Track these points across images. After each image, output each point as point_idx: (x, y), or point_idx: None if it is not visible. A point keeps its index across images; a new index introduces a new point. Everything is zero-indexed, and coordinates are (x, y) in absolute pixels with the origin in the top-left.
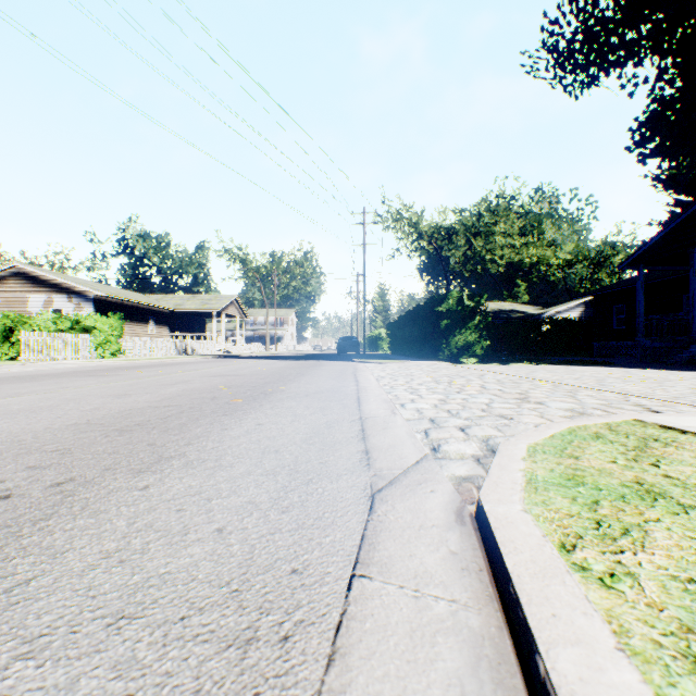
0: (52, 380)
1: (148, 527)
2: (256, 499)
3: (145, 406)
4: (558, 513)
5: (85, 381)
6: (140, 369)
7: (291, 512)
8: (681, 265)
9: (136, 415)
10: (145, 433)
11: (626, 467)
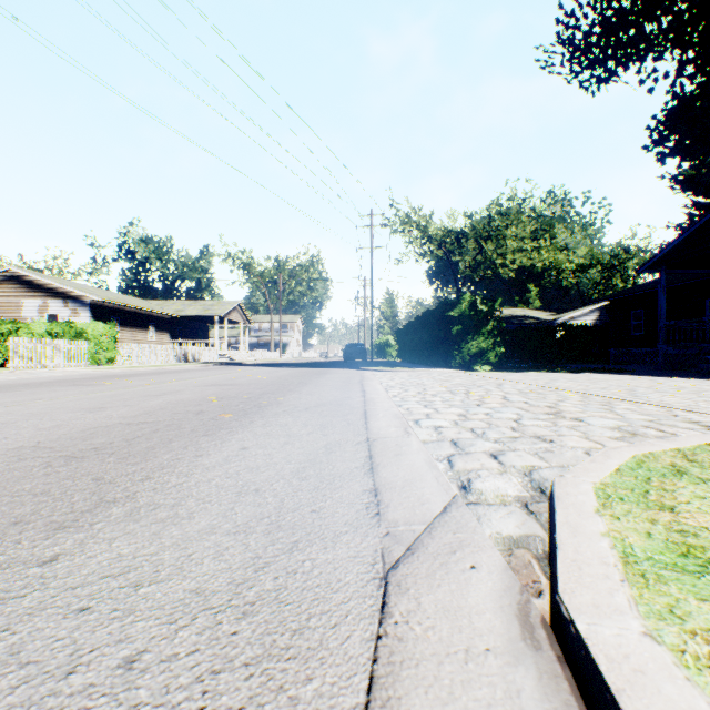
0: (30, 390)
1: (11, 656)
2: (207, 585)
3: (116, 422)
4: None
5: (65, 391)
6: (132, 377)
7: (257, 616)
8: (704, 268)
9: (99, 436)
10: (97, 461)
11: None
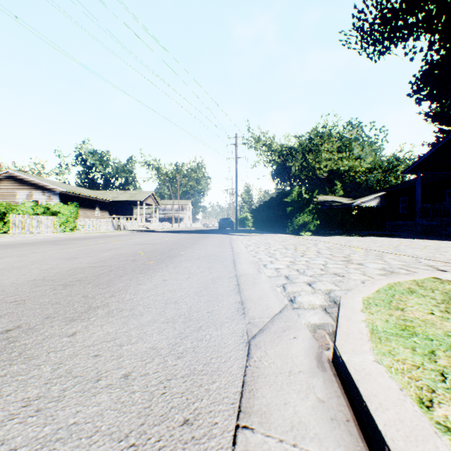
0: (27, 247)
1: (67, 373)
2: (157, 345)
3: (86, 266)
4: (405, 364)
5: (49, 248)
6: (88, 239)
7: (185, 358)
8: (445, 171)
9: (78, 273)
10: (82, 287)
11: (443, 318)
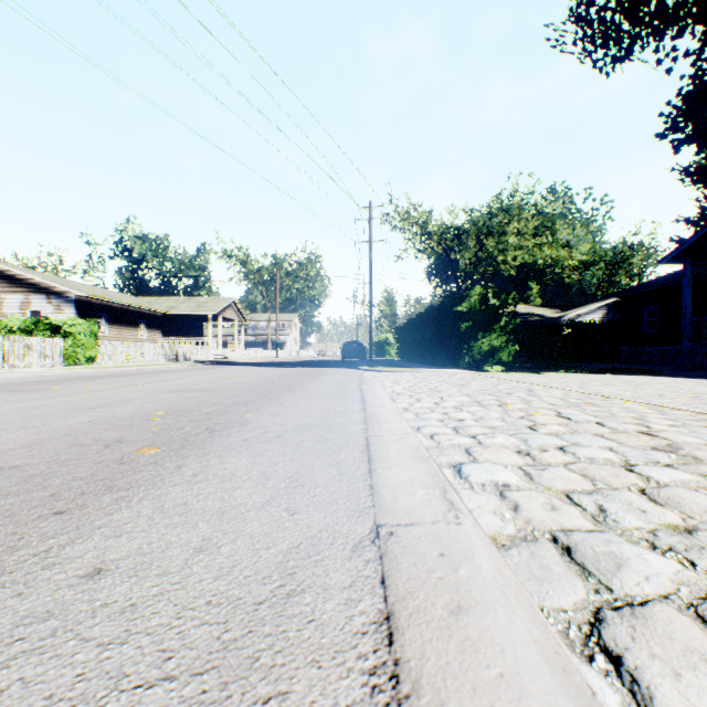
0: None
1: None
2: None
3: None
4: None
5: None
6: (96, 380)
7: None
8: None
9: None
10: None
11: None
